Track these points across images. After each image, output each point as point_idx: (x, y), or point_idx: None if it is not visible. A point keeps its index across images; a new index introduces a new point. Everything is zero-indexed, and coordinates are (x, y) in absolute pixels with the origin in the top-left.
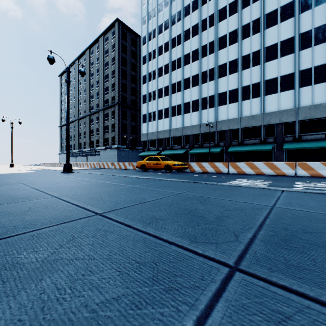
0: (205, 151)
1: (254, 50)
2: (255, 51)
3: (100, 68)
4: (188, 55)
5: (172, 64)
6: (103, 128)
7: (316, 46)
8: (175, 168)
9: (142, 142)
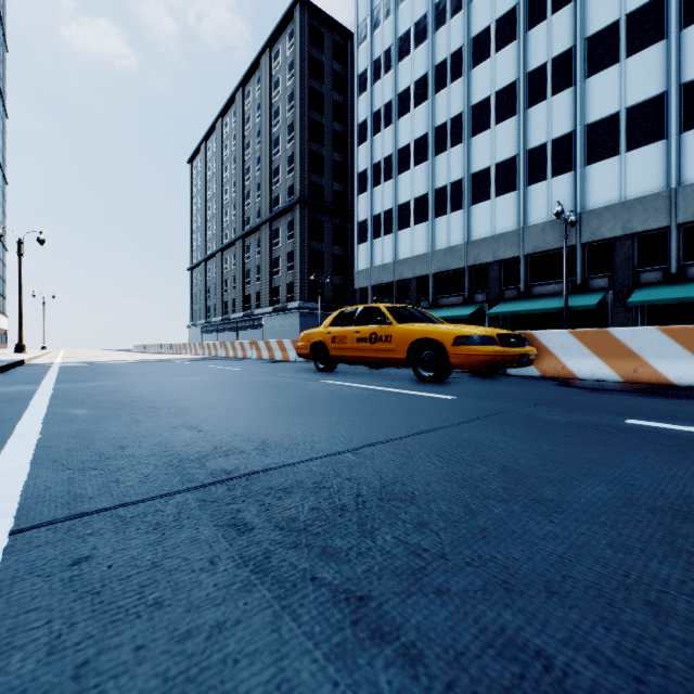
0: (541, 307)
1: None
2: None
3: (263, 124)
4: (485, 34)
5: (438, 73)
6: (268, 264)
7: None
8: (469, 361)
9: (358, 292)
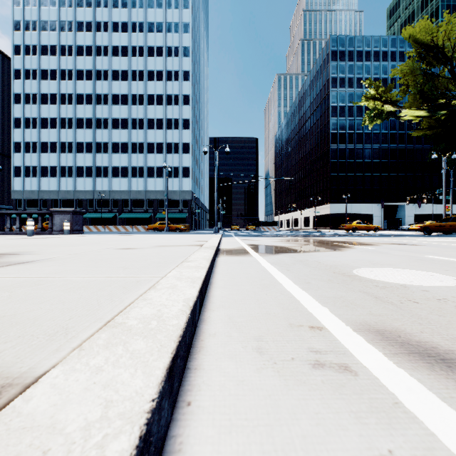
0: (99, 216)
1: (140, 141)
2: (141, 143)
3: None
4: (82, 120)
5: (62, 121)
6: None
7: (175, 154)
8: None
9: (14, 200)
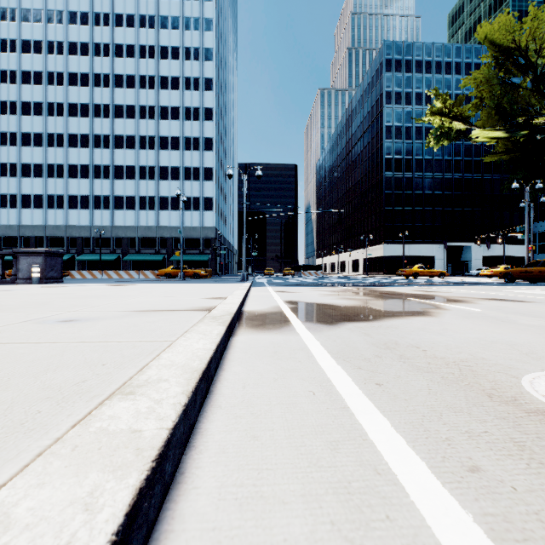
0: (97, 258)
1: (150, 164)
2: (152, 166)
3: None
4: (75, 136)
5: (50, 137)
6: None
7: (194, 181)
8: None
9: None
